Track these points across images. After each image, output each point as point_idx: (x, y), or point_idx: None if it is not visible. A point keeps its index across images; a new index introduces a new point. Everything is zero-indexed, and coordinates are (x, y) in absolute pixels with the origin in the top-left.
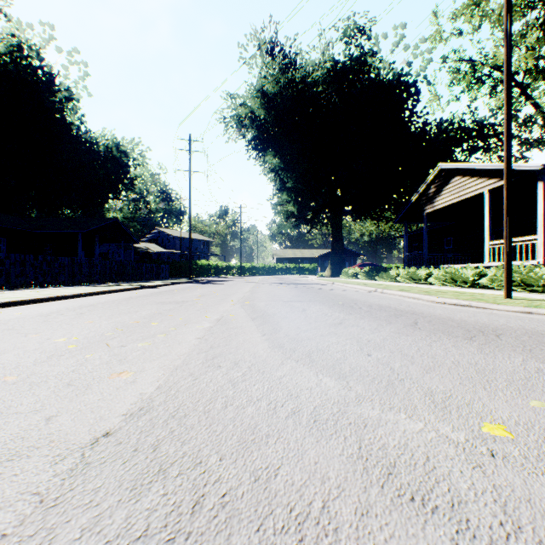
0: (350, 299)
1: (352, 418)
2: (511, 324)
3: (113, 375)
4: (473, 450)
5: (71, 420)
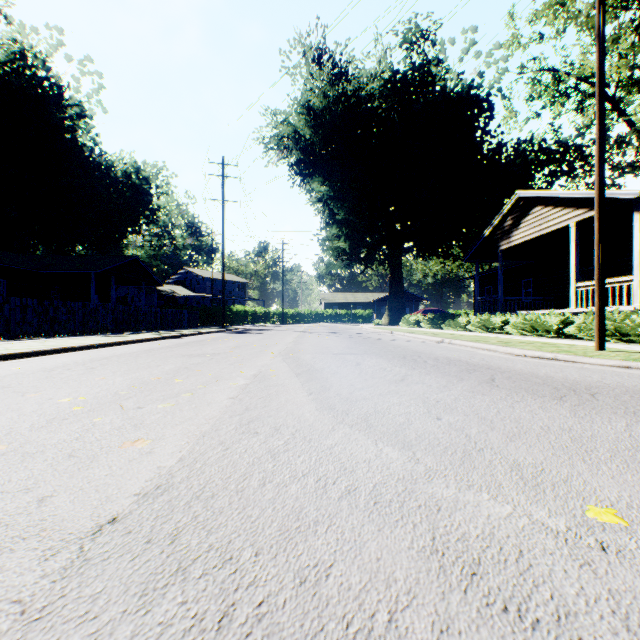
0: (412, 351)
1: (422, 499)
2: (607, 381)
3: (126, 443)
4: (577, 542)
5: (70, 501)
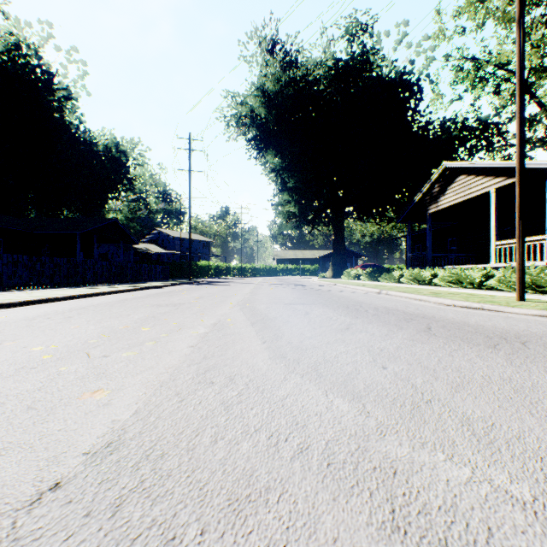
0: (354, 301)
1: (377, 460)
2: (533, 330)
3: (85, 394)
4: None
5: (16, 462)
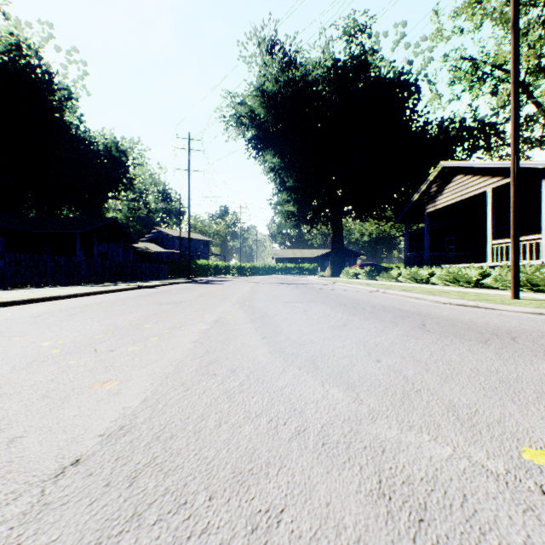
0: (352, 299)
1: (367, 440)
2: (524, 326)
3: (96, 384)
4: (518, 486)
5: (38, 442)
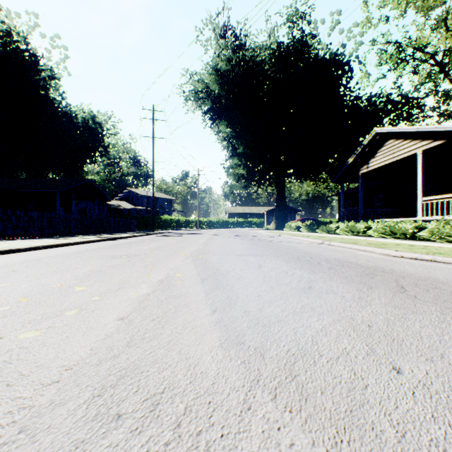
0: (302, 252)
1: None
2: None
3: None
4: None
5: None
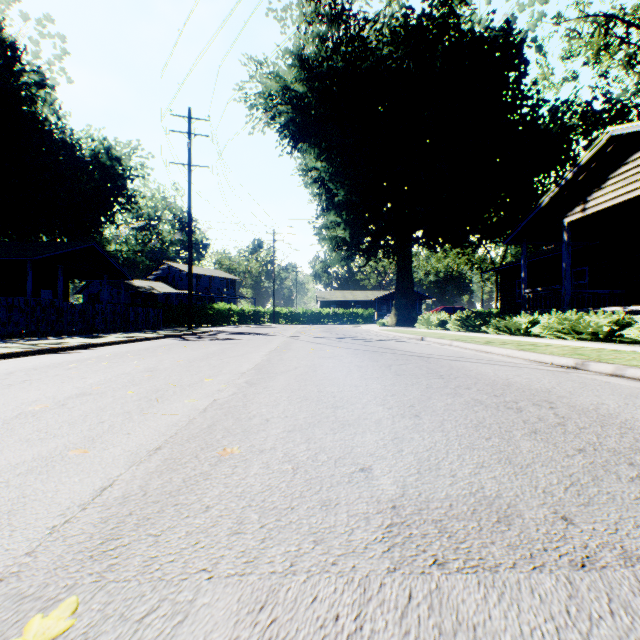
0: None
1: None
2: None
3: None
4: None
5: None
